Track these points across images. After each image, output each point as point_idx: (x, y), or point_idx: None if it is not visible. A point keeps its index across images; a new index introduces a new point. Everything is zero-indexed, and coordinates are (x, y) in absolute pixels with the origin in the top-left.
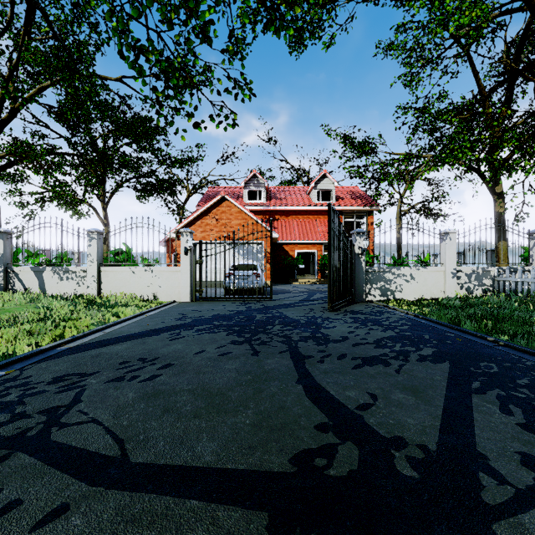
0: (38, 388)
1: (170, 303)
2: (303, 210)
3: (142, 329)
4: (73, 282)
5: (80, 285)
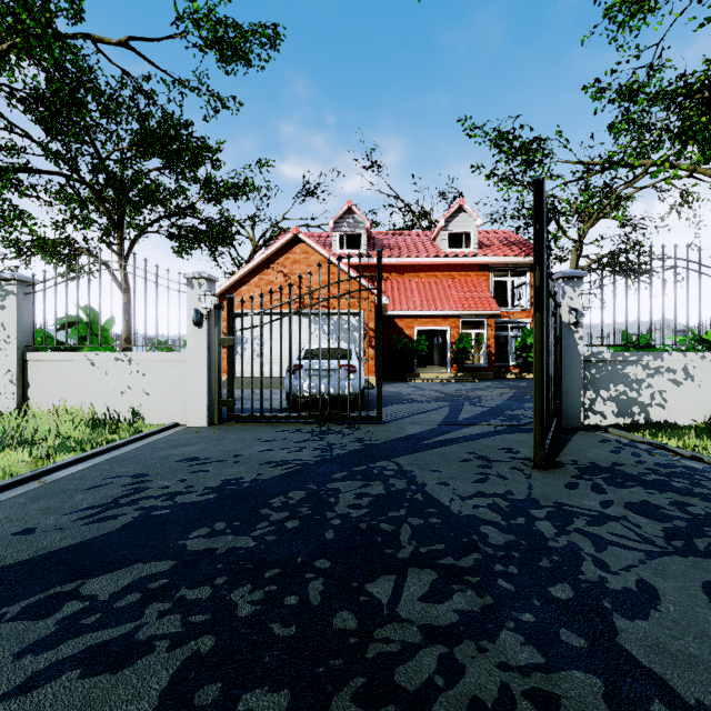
0: None
1: (159, 429)
2: (427, 263)
3: None
4: None
5: None
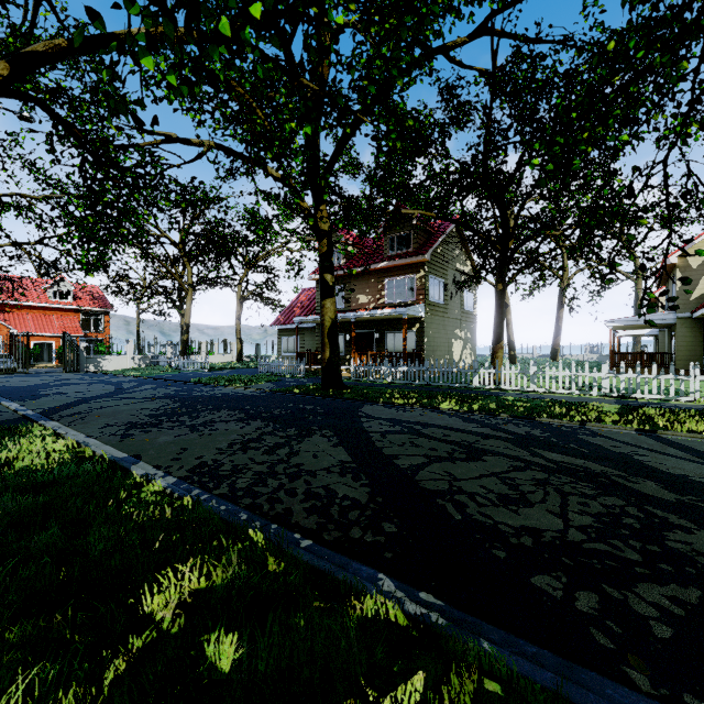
0: None
1: None
2: (40, 306)
3: None
4: None
5: None
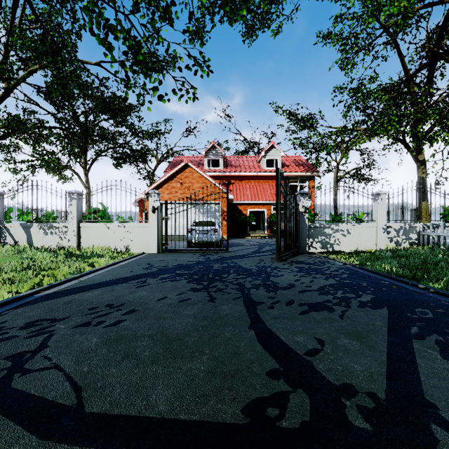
0: (10, 333)
1: (139, 254)
2: (255, 175)
3: (113, 278)
4: (56, 236)
5: (62, 239)
